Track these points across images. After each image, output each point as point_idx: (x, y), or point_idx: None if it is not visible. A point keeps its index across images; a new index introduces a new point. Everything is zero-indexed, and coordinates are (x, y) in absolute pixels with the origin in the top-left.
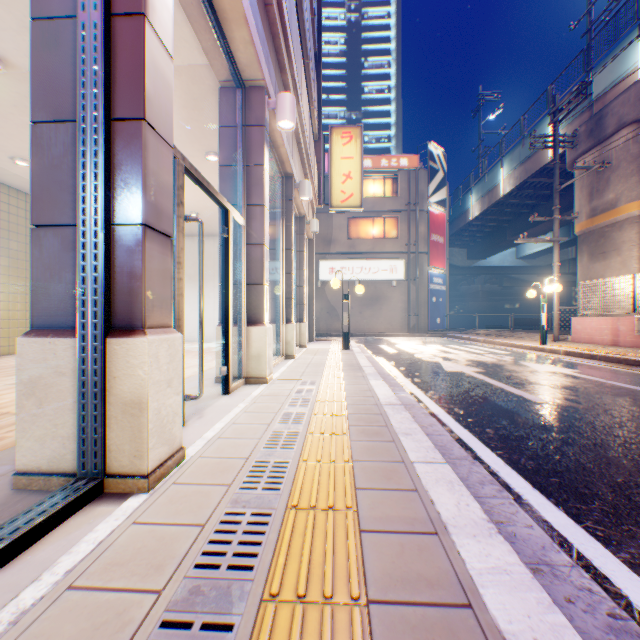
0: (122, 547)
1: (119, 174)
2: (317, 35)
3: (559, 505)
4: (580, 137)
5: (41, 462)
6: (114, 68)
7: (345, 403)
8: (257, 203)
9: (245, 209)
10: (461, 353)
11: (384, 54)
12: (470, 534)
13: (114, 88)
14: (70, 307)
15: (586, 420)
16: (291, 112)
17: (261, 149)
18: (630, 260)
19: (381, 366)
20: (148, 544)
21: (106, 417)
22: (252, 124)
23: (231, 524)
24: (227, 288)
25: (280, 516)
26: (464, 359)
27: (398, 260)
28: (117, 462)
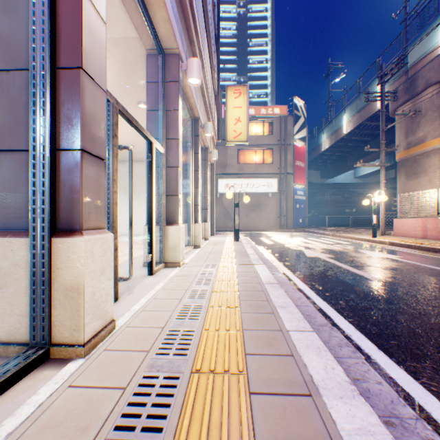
0: (57, 409)
1: (62, 110)
2: (217, 21)
3: (400, 364)
4: (399, 93)
5: (1, 334)
6: (58, 28)
7: (237, 282)
8: (173, 137)
9: (165, 141)
10: (317, 243)
11: (263, 37)
12: (337, 396)
13: (58, 44)
14: (24, 214)
15: (411, 294)
16: (198, 72)
17: (176, 98)
18: (434, 179)
19: (262, 253)
20: (78, 406)
21: (51, 299)
22: (170, 80)
23: (147, 387)
24: (151, 198)
25: (186, 379)
26: (319, 248)
27: (273, 179)
28: (60, 334)
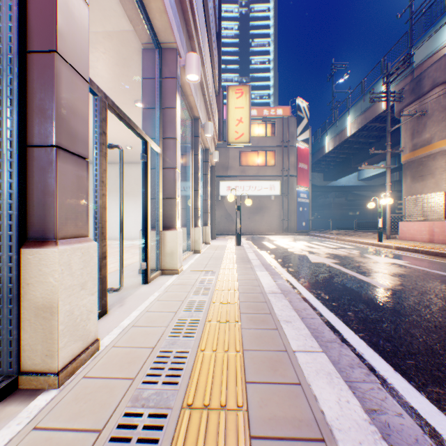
0: None
1: (34, 101)
2: (218, 19)
3: (420, 389)
4: (405, 94)
5: None
6: (29, 6)
7: (237, 292)
8: (171, 137)
9: (161, 141)
10: (321, 248)
11: (265, 37)
12: (356, 441)
13: (29, 23)
14: None
15: (423, 304)
16: (196, 68)
17: (174, 96)
18: (441, 181)
19: (264, 258)
20: None
21: (20, 320)
22: (167, 77)
23: (127, 429)
24: (146, 201)
25: (175, 418)
26: (324, 252)
27: (275, 181)
28: (30, 360)
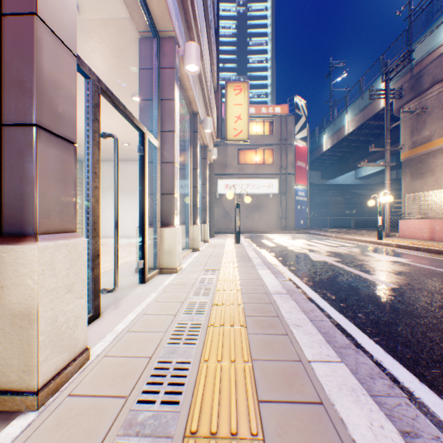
0: None
1: (9, 72)
2: (216, 15)
3: None
4: (404, 91)
5: None
6: None
7: (240, 292)
8: (169, 130)
9: (159, 134)
10: (321, 246)
11: (263, 36)
12: None
13: None
14: None
15: (436, 304)
16: (196, 58)
17: (172, 87)
18: (441, 179)
19: (264, 256)
20: None
21: None
22: (165, 67)
23: None
24: (143, 197)
25: None
26: (324, 251)
27: (273, 179)
28: (5, 377)
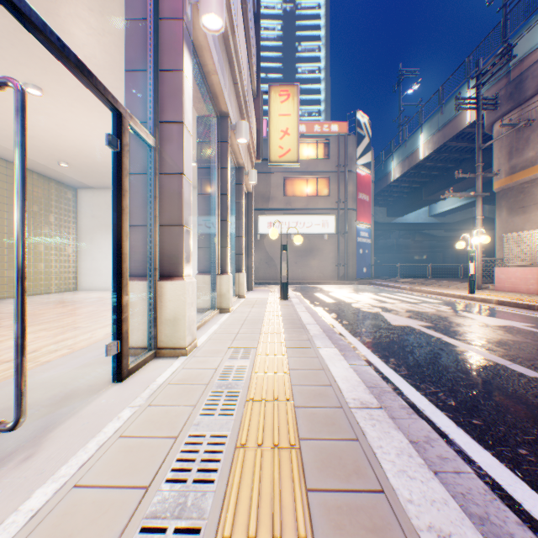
0: None
1: None
2: None
3: None
4: (499, 101)
5: None
6: None
7: (292, 404)
8: (173, 120)
9: (157, 127)
10: (396, 302)
11: (315, 40)
12: None
13: None
14: None
15: None
16: (218, 3)
17: (179, 49)
18: None
19: (322, 319)
20: None
21: None
22: (167, 16)
23: None
24: (118, 227)
25: None
26: (403, 309)
27: (329, 216)
28: None
